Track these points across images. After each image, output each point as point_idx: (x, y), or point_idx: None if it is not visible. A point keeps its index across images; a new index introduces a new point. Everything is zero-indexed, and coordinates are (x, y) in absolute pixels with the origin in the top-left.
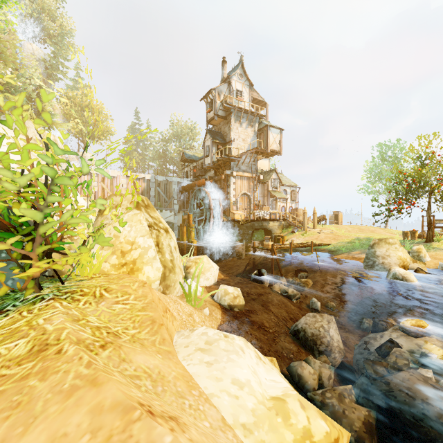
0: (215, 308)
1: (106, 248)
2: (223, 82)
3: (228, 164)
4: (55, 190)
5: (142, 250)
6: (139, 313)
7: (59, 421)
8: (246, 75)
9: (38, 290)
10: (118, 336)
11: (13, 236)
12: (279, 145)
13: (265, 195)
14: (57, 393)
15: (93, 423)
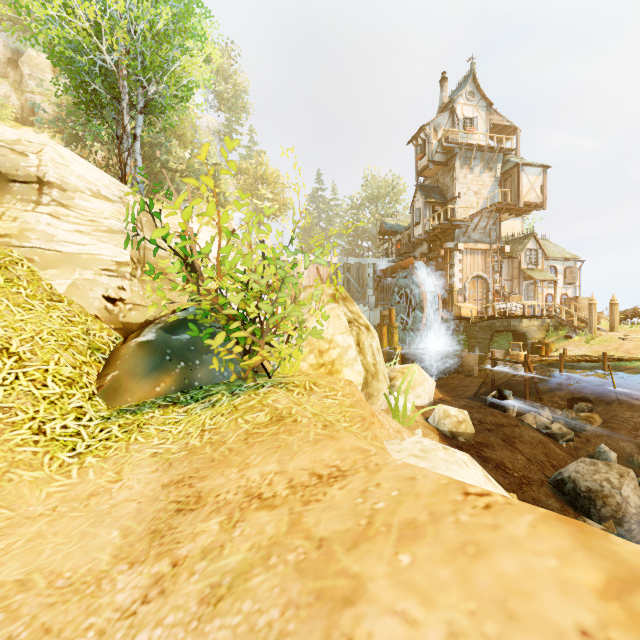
0: (430, 432)
1: (304, 345)
2: (441, 111)
3: (449, 233)
4: (284, 285)
5: (341, 350)
6: (348, 409)
7: (315, 454)
8: (481, 91)
9: (255, 379)
10: (333, 424)
11: (237, 328)
12: (540, 194)
13: (514, 277)
14: (305, 442)
15: (340, 456)
